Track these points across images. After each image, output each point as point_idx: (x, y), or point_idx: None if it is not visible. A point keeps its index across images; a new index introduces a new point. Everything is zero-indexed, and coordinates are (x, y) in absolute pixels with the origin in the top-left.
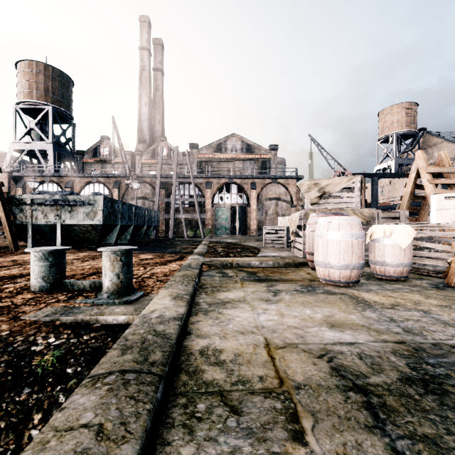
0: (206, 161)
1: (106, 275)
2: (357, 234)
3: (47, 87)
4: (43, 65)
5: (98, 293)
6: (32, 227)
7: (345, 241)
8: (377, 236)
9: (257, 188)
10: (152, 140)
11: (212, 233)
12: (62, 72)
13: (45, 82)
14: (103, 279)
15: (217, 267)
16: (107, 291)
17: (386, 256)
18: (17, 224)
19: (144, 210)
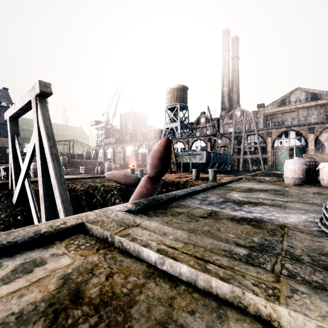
0: (271, 114)
1: (210, 176)
2: (297, 166)
3: (177, 95)
4: (176, 86)
5: (208, 181)
6: (182, 163)
7: (292, 168)
8: (320, 167)
9: (315, 132)
10: (230, 107)
11: (272, 168)
12: (183, 86)
13: (176, 93)
14: (209, 177)
15: (249, 179)
16: (210, 180)
17: (323, 176)
18: (178, 162)
19: (223, 155)
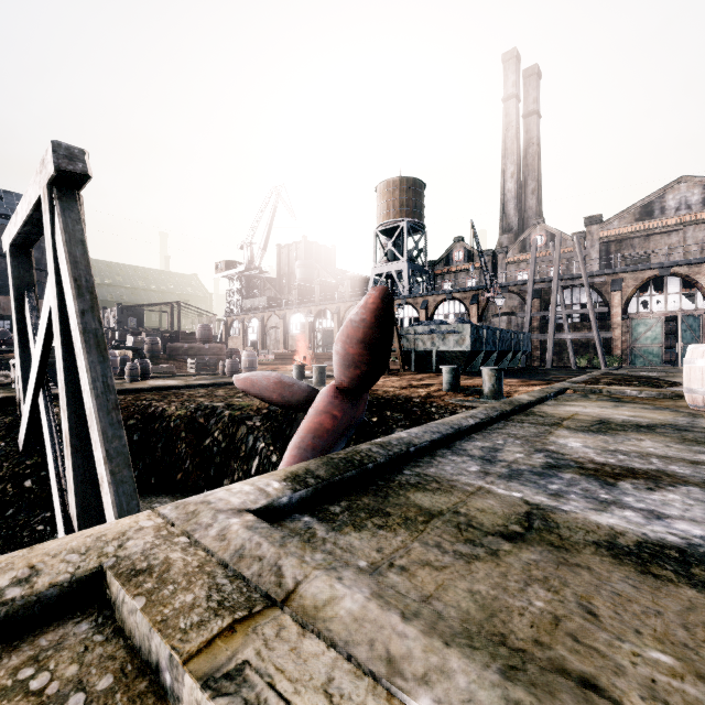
0: (618, 239)
1: (486, 385)
2: None
3: (402, 201)
4: (398, 180)
5: (480, 396)
6: (414, 353)
7: None
8: None
9: None
10: (521, 225)
11: (625, 362)
12: (415, 179)
13: (400, 197)
14: (483, 387)
15: (583, 393)
16: (486, 395)
17: None
18: (404, 351)
19: (510, 333)
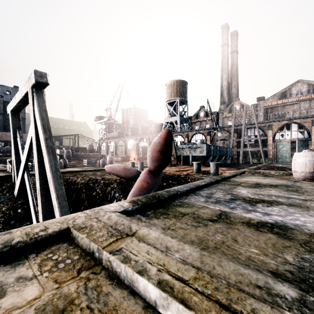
0: (271, 107)
1: (211, 169)
2: (308, 159)
3: (177, 90)
4: (175, 81)
5: (209, 174)
6: (182, 156)
7: (302, 162)
8: None
9: None
10: (229, 100)
11: (273, 161)
12: (183, 80)
13: (176, 88)
14: (210, 171)
15: (252, 173)
16: (212, 174)
17: None
18: (178, 155)
19: (223, 148)
